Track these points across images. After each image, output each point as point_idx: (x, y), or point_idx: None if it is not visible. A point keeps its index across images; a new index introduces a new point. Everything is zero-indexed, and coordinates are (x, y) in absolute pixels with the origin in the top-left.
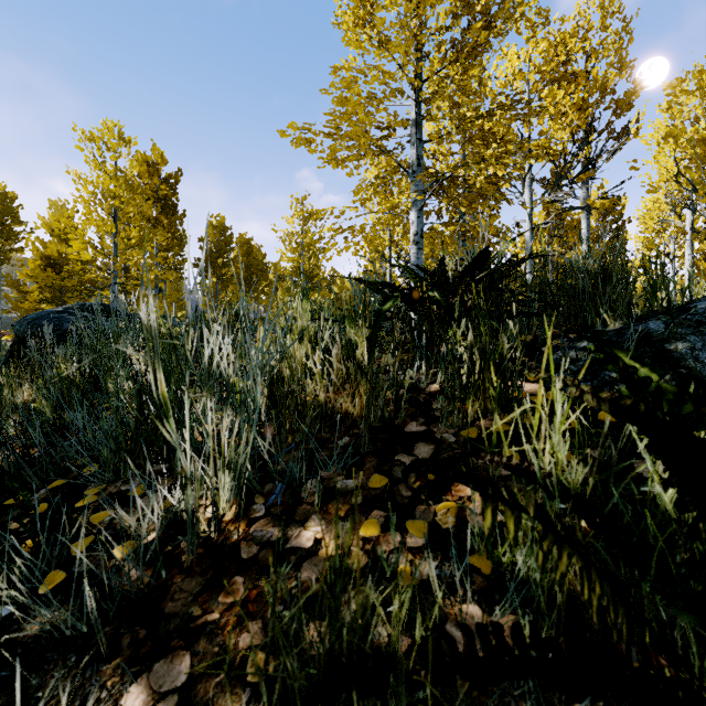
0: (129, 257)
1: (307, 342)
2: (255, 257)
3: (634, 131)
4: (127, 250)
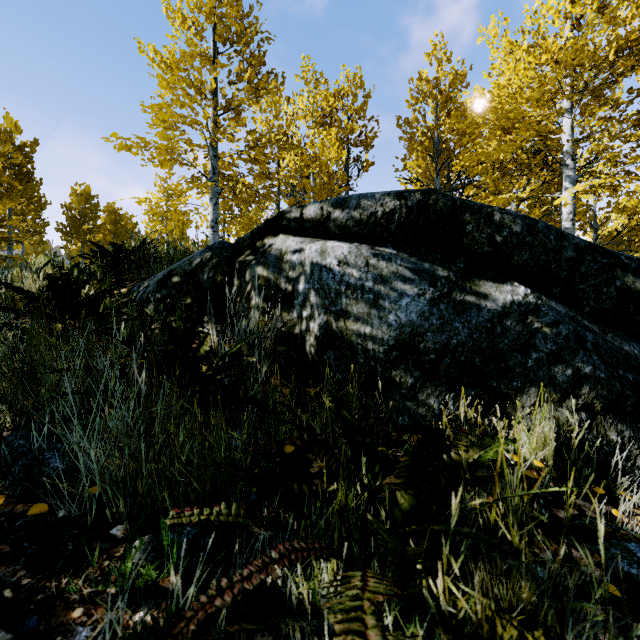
0: None
1: (26, 272)
2: (124, 226)
3: (367, 165)
4: None
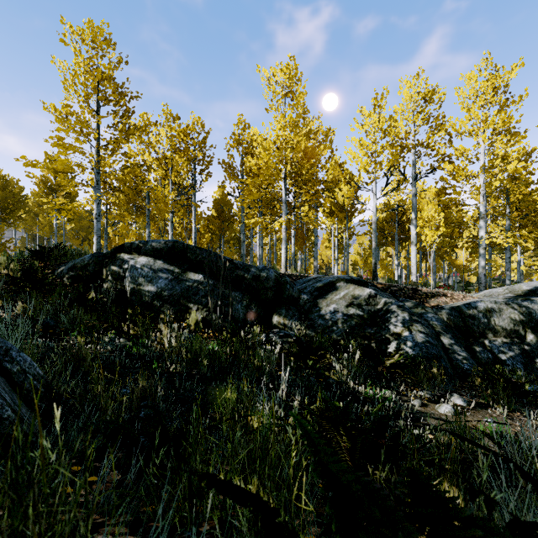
0: None
1: None
2: (11, 190)
3: (205, 179)
4: None
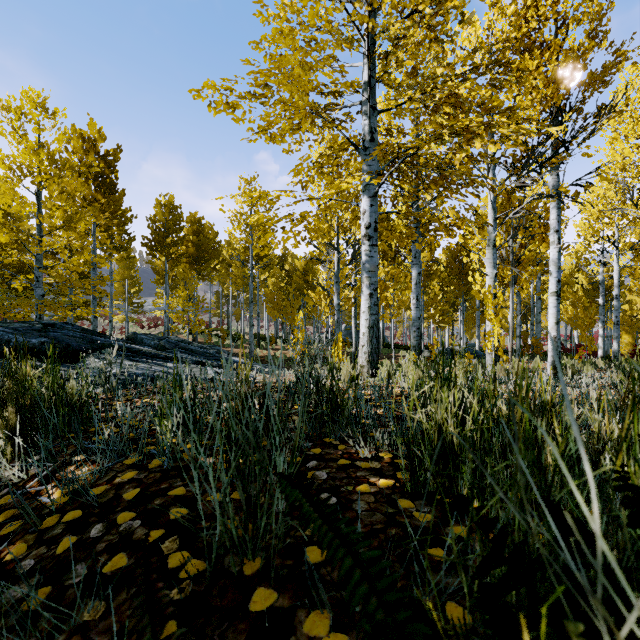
0: (59, 238)
1: None
2: (206, 236)
3: (618, 109)
4: (54, 232)
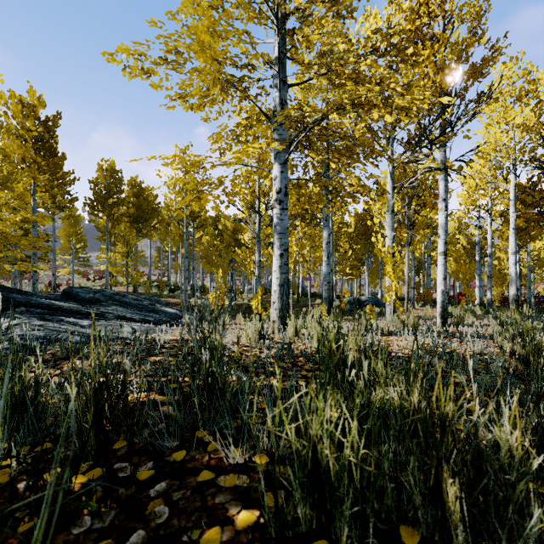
0: None
1: None
2: (145, 198)
3: (494, 96)
4: None
